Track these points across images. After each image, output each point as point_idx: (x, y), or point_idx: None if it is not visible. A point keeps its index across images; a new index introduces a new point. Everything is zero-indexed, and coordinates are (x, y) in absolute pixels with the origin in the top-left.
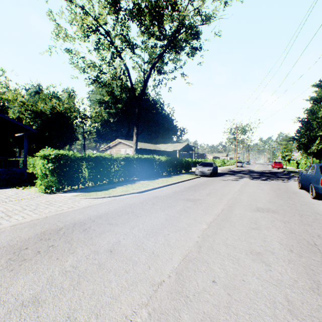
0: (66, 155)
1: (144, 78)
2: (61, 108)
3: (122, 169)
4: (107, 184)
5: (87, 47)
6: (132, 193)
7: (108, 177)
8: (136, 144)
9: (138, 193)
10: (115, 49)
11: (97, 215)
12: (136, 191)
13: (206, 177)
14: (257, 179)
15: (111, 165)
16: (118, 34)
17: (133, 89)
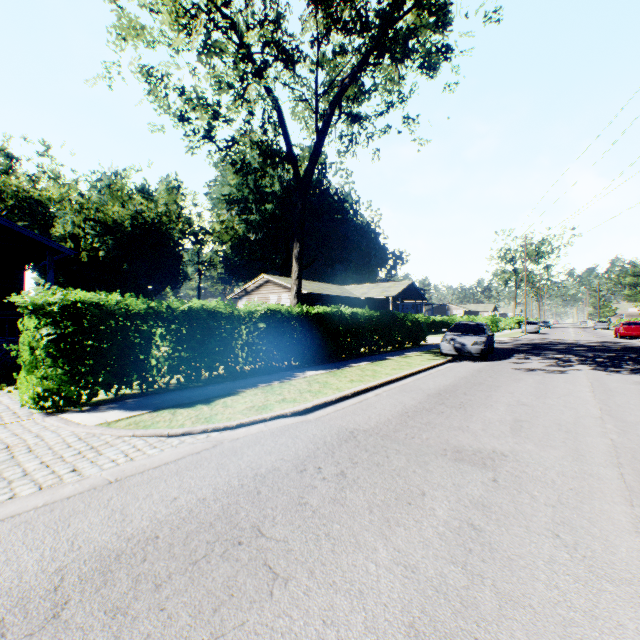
0: (101, 304)
1: (316, 126)
2: (152, 215)
3: (261, 340)
4: (219, 382)
5: (189, 64)
6: (275, 417)
7: (224, 362)
8: (299, 282)
9: (294, 415)
10: (246, 50)
11: (105, 553)
12: (289, 411)
13: (470, 360)
14: (616, 369)
15: (232, 331)
16: (257, 25)
17: (290, 155)
